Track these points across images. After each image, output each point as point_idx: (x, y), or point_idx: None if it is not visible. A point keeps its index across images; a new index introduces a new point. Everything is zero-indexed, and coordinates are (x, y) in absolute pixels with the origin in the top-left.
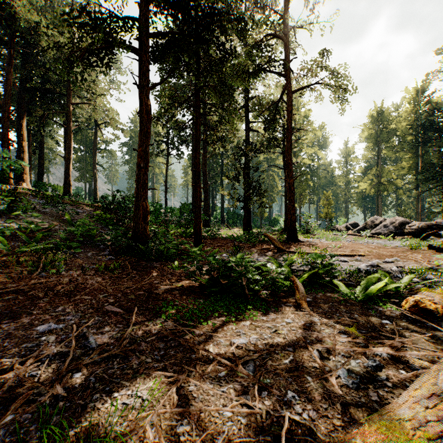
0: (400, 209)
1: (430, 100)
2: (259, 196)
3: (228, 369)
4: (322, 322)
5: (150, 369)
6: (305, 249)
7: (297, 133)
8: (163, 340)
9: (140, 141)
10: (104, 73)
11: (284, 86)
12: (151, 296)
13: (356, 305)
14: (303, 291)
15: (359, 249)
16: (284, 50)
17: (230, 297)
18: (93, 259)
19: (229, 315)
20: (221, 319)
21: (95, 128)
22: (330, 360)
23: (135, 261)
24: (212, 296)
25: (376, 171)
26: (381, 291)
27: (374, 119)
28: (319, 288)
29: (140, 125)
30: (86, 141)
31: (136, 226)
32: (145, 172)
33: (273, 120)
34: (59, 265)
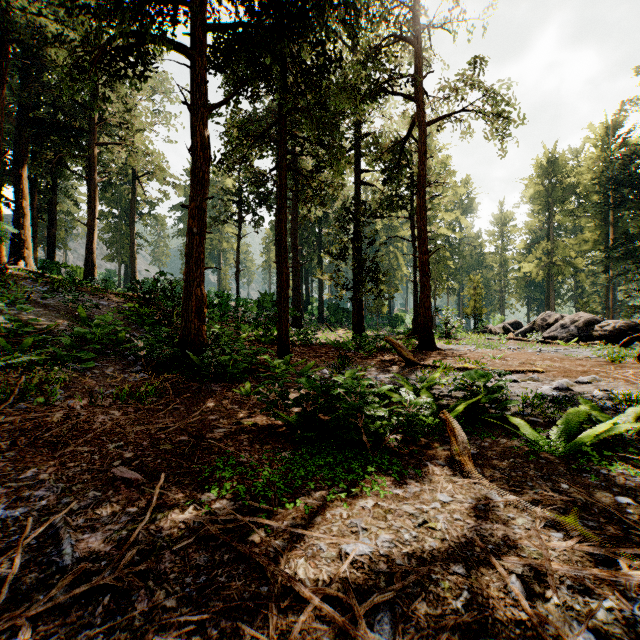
0: (581, 301)
1: (625, 141)
2: (377, 281)
3: (336, 630)
4: (506, 501)
5: (170, 628)
6: (448, 361)
7: (433, 189)
8: (207, 547)
9: (192, 192)
10: (135, 86)
11: (415, 114)
12: (200, 445)
13: (556, 463)
14: (465, 440)
15: (532, 362)
16: (415, 60)
17: (335, 449)
18: (115, 378)
19: (335, 484)
20: (321, 494)
21: (133, 182)
22: (549, 601)
23: (182, 381)
24: (305, 446)
25: (547, 246)
26: (597, 437)
27: (544, 170)
28: (483, 428)
29: (192, 168)
30: (121, 202)
31: (185, 326)
32: (200, 240)
33: (396, 167)
34: (53, 390)
